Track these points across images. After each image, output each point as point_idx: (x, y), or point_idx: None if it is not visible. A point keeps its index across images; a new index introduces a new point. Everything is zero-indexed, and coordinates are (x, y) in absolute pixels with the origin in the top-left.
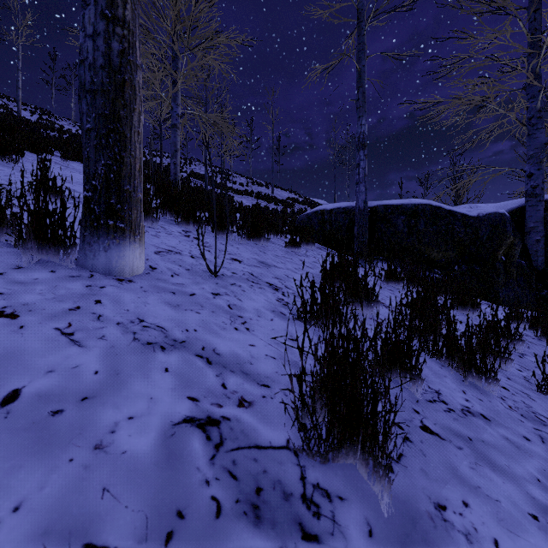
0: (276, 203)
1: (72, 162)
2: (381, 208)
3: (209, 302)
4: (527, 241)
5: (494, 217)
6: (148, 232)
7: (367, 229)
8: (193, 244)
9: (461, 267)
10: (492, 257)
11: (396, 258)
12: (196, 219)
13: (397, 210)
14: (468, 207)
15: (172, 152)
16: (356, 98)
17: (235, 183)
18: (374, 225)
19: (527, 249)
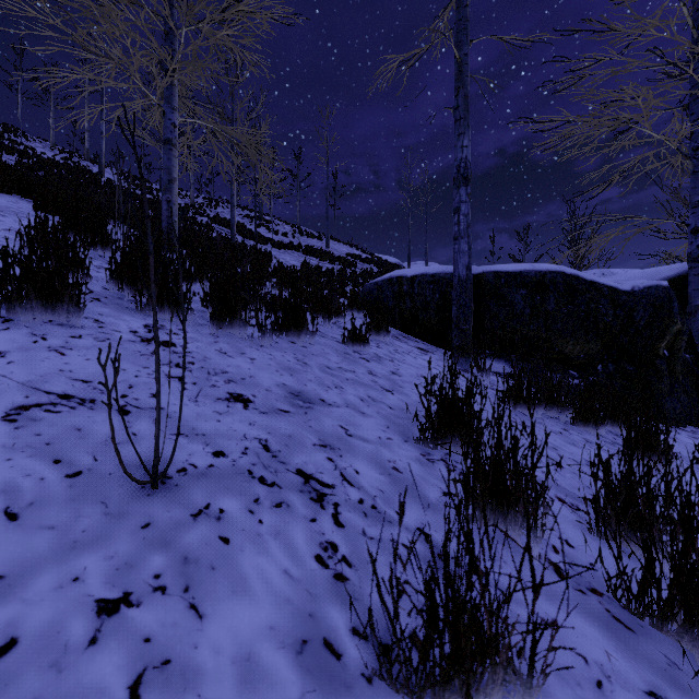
0: (331, 261)
1: (3, 195)
2: (490, 277)
3: (47, 698)
4: (691, 326)
5: (656, 293)
6: (45, 340)
7: (472, 311)
8: (148, 363)
9: (607, 367)
10: (651, 351)
11: (511, 352)
12: (178, 301)
13: (515, 280)
14: (600, 273)
15: (164, 184)
16: (454, 106)
17: (277, 233)
18: (480, 303)
19: (692, 337)
